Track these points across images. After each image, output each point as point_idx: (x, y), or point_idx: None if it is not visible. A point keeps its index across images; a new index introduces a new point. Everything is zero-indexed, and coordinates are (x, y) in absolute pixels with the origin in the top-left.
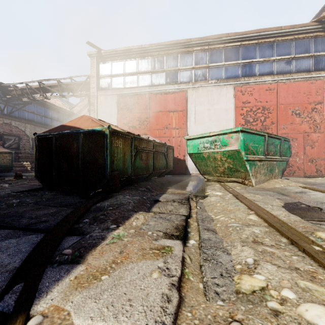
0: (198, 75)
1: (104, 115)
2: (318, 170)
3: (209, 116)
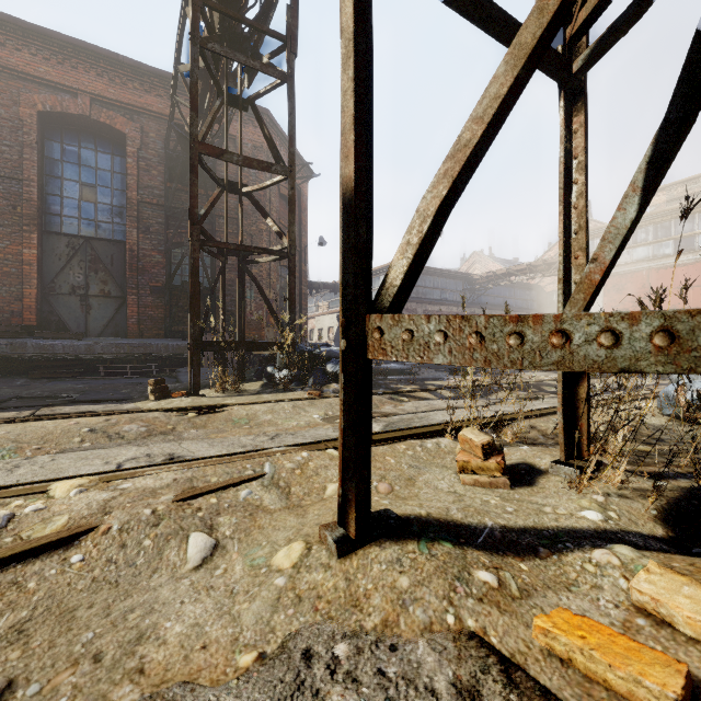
0: None
1: None
2: None
3: None
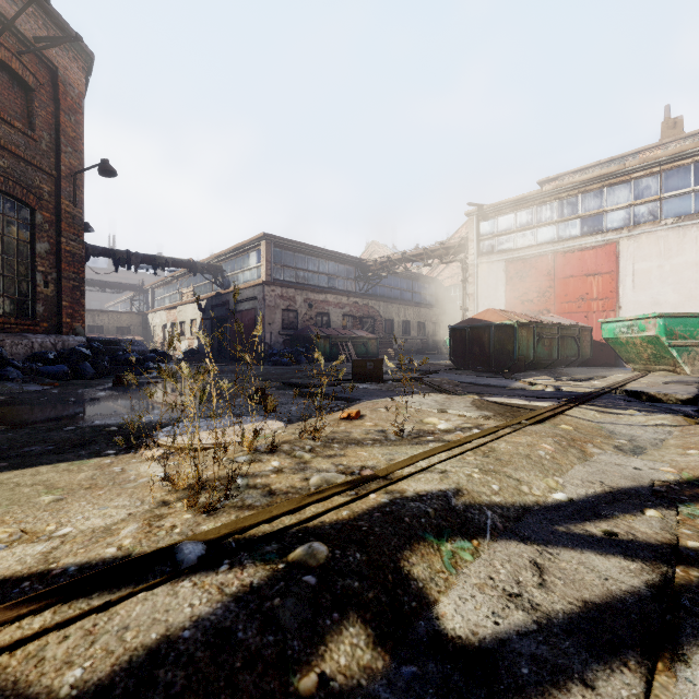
0: (639, 214)
1: (486, 287)
2: None
3: (662, 277)
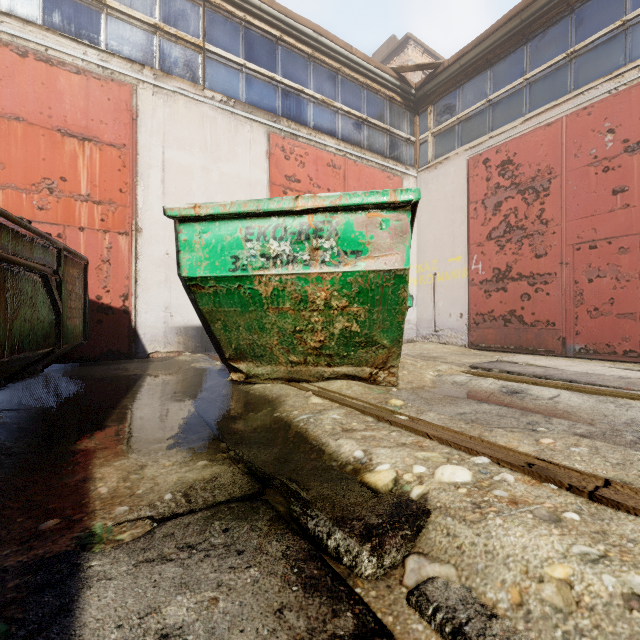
0: (172, 58)
1: None
2: None
3: (208, 189)
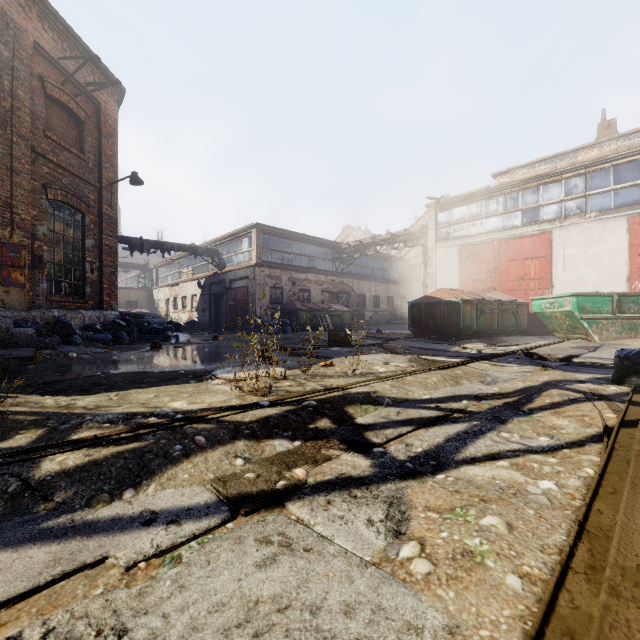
0: (569, 209)
1: (443, 268)
2: None
3: (586, 261)
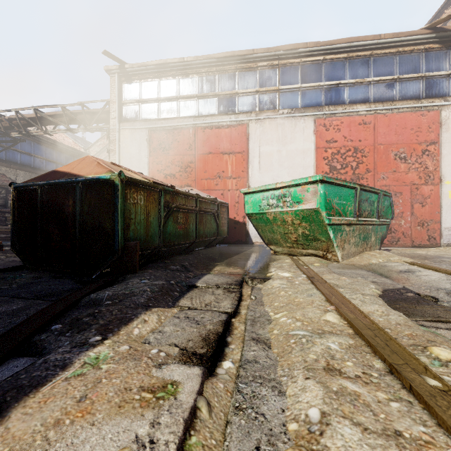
0: (264, 102)
1: (129, 157)
2: (431, 237)
3: (280, 160)
